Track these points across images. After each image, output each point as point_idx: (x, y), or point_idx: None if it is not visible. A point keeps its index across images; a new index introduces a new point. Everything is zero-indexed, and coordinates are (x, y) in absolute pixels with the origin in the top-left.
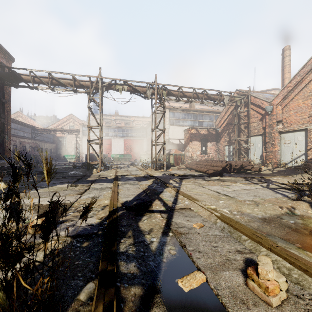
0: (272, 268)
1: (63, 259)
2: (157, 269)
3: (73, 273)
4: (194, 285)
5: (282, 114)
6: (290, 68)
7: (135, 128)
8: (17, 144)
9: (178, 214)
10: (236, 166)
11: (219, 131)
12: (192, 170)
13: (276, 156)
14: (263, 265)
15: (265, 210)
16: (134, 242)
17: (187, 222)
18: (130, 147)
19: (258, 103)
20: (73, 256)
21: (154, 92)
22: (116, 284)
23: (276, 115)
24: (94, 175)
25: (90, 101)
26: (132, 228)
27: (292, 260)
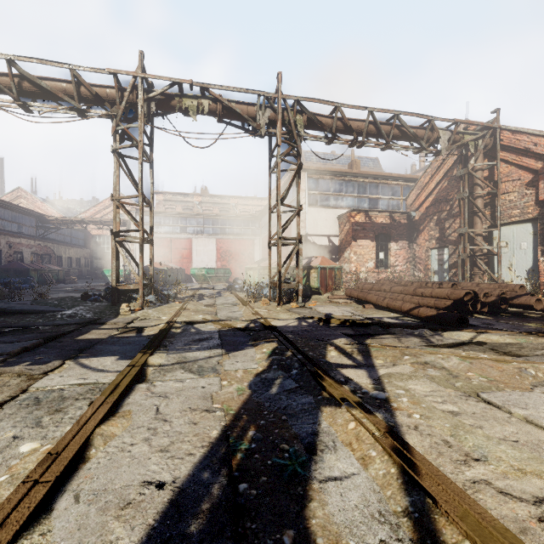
0: None
1: None
2: None
3: None
4: None
5: None
6: None
7: (238, 217)
8: (3, 248)
9: None
10: (486, 296)
11: (415, 217)
12: (368, 306)
13: None
14: None
15: None
16: None
17: None
18: (229, 255)
19: (523, 144)
20: None
21: (275, 117)
22: None
23: None
24: (119, 320)
25: (121, 139)
26: None
27: None
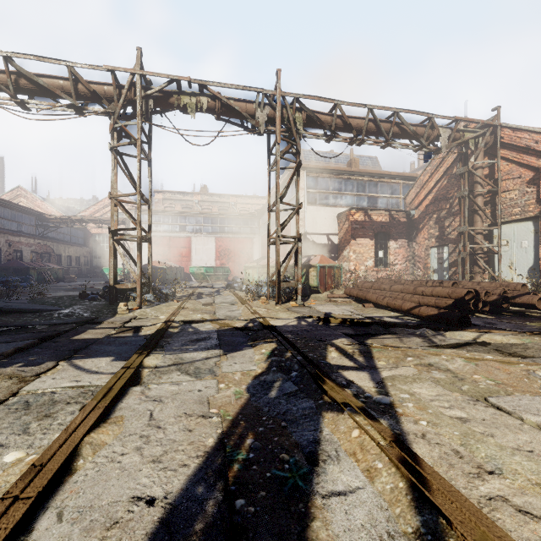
0: None
1: None
2: None
3: None
4: None
5: None
6: None
7: (237, 216)
8: (3, 247)
9: None
10: (487, 295)
11: (414, 216)
12: (368, 305)
13: None
14: None
15: None
16: None
17: None
18: (228, 254)
19: (523, 141)
20: None
21: (274, 115)
22: None
23: None
24: (116, 319)
25: (119, 137)
26: None
27: None
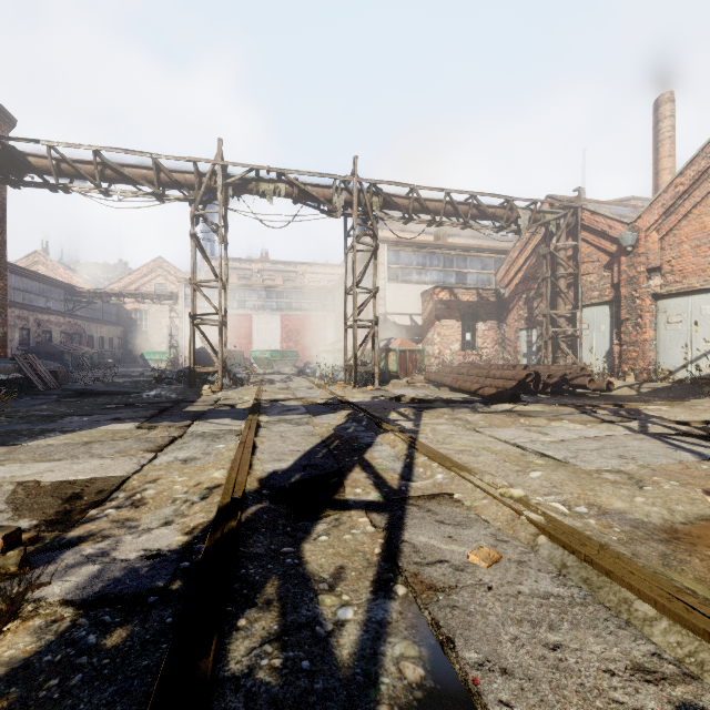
0: None
1: None
2: None
3: None
4: None
5: (662, 251)
6: (673, 145)
7: (307, 290)
8: (32, 327)
9: (420, 516)
10: (551, 378)
11: (504, 295)
12: (444, 388)
13: (646, 354)
14: None
15: (667, 502)
16: (280, 628)
17: (448, 544)
18: (297, 335)
19: (600, 226)
20: (56, 697)
21: (351, 199)
22: None
23: (647, 254)
24: (205, 399)
25: (197, 221)
26: (280, 566)
27: None
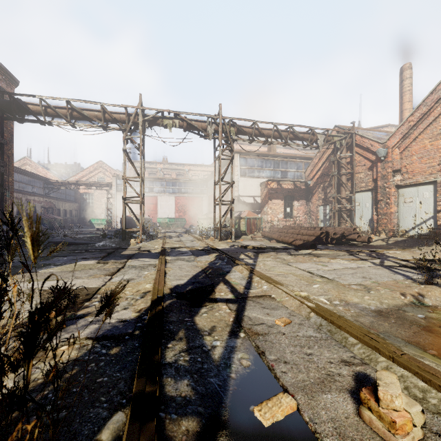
0: (400, 391)
1: (79, 373)
2: (222, 390)
3: (93, 397)
4: (279, 416)
5: (401, 160)
6: (411, 95)
7: (191, 181)
8: (24, 204)
9: (253, 305)
10: (335, 235)
11: (310, 185)
12: (273, 241)
13: (392, 221)
14: (387, 386)
15: (380, 298)
16: (187, 347)
17: (266, 317)
18: (184, 208)
19: (366, 144)
20: (95, 369)
21: (218, 129)
22: (159, 415)
23: (392, 161)
24: (132, 247)
25: (126, 142)
26: (185, 325)
27: (428, 376)
